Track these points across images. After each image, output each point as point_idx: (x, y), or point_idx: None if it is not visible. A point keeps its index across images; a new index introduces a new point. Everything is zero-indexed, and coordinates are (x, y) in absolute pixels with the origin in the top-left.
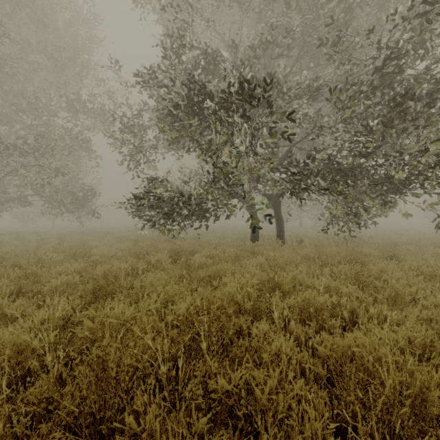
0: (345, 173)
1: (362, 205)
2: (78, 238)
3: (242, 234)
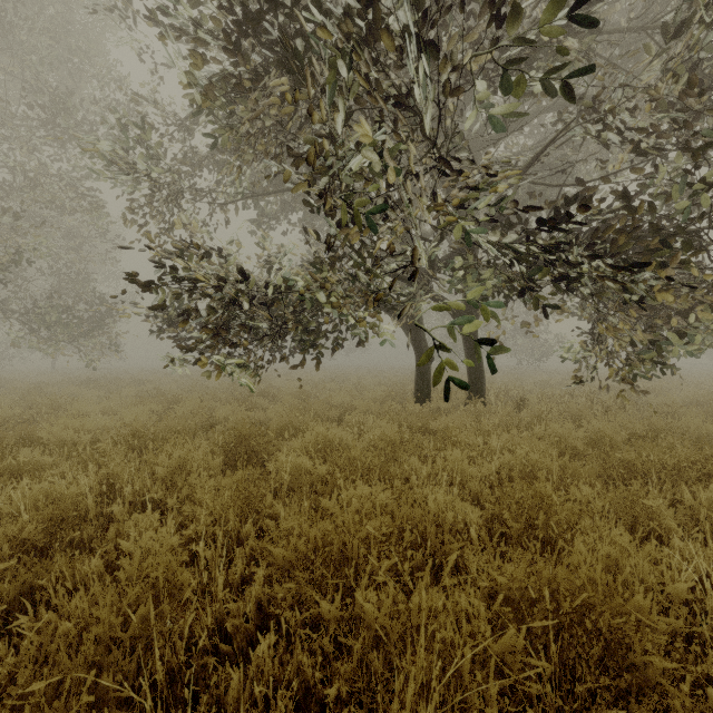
0: (667, 238)
1: (668, 323)
2: (68, 394)
3: (394, 384)
